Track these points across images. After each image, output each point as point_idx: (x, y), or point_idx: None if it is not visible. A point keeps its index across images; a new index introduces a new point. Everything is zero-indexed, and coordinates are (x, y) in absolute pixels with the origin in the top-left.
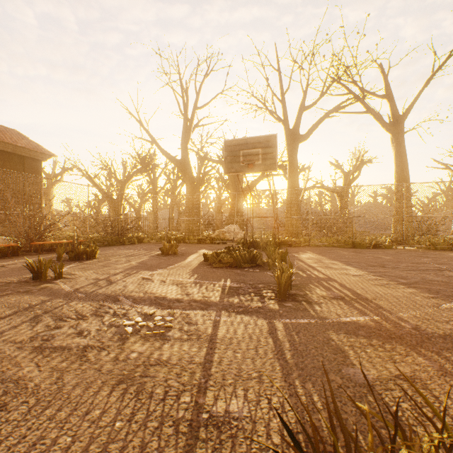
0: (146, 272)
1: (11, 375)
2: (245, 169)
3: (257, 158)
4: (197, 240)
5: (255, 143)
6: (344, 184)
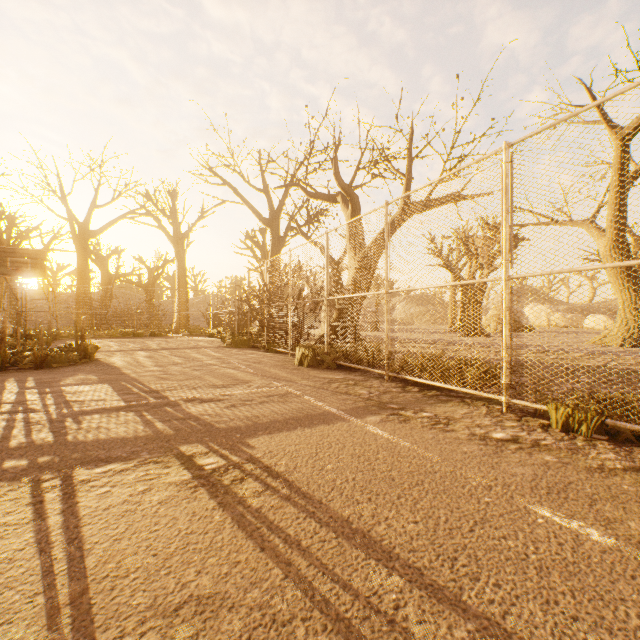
0: None
1: None
2: (14, 273)
3: (27, 266)
4: None
5: (25, 253)
6: (150, 279)
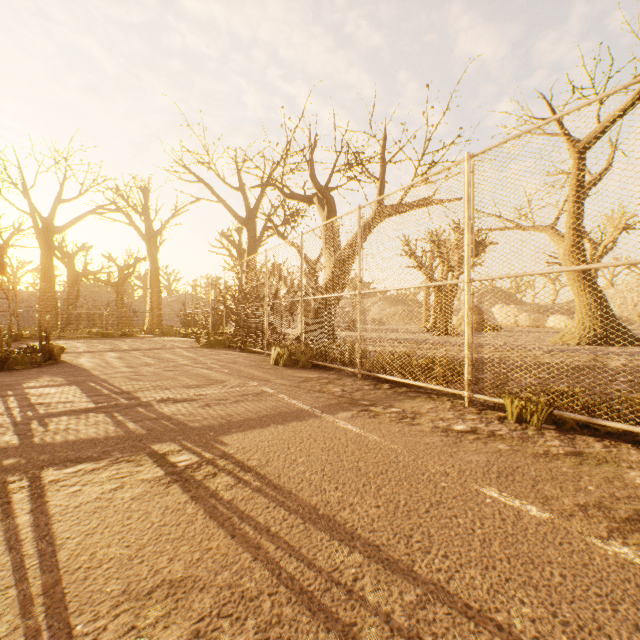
0: None
1: None
2: None
3: None
4: None
5: None
6: (120, 278)
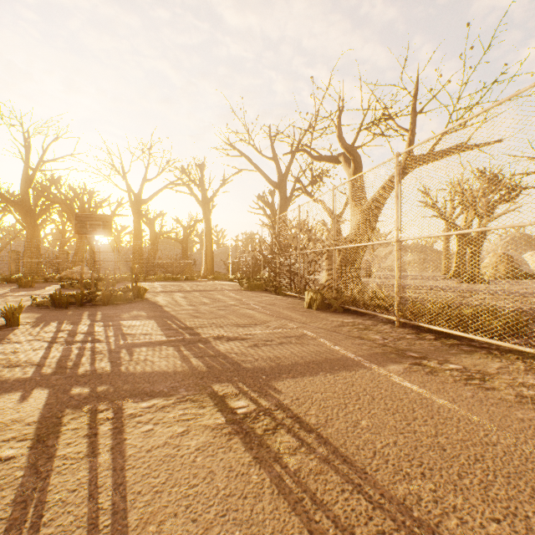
0: (27, 292)
1: (24, 300)
2: (91, 233)
3: (100, 227)
4: (45, 279)
5: (98, 218)
6: (184, 236)
